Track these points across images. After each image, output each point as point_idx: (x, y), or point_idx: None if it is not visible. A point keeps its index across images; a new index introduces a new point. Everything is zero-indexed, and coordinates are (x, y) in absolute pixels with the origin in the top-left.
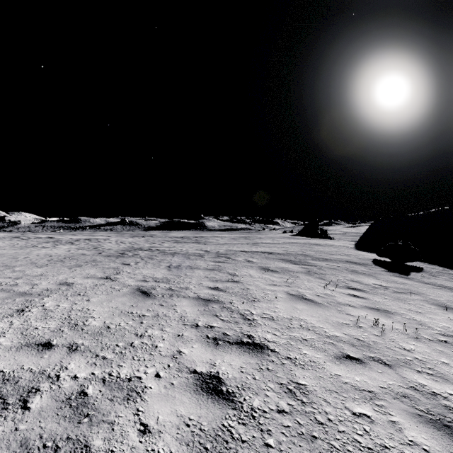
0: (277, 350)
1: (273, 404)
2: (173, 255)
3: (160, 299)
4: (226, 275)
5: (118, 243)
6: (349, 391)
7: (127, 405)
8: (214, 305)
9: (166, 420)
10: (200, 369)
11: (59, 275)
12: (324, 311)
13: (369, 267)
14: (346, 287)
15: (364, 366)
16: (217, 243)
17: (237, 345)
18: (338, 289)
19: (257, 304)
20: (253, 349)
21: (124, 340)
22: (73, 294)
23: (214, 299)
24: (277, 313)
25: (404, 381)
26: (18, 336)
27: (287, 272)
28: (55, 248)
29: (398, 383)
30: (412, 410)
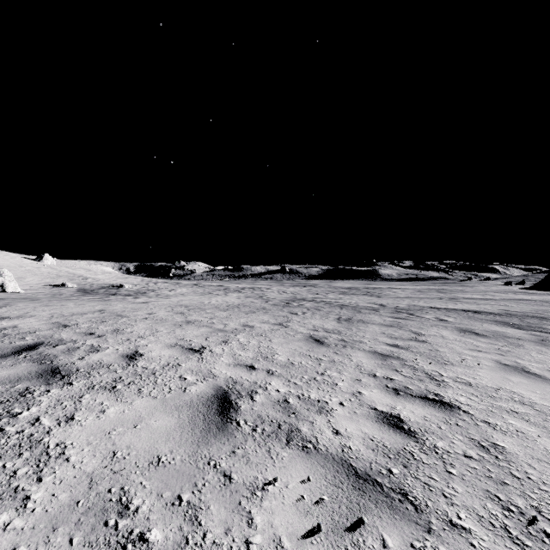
0: (471, 412)
1: (459, 450)
2: (341, 307)
3: (334, 348)
4: (408, 333)
5: (280, 293)
6: None
7: (320, 415)
8: (393, 361)
9: (353, 432)
10: (381, 408)
11: (240, 319)
12: None
13: None
14: None
15: None
16: (396, 297)
17: (421, 398)
18: None
19: (449, 367)
20: (440, 405)
21: (308, 374)
22: (256, 334)
23: (393, 355)
24: (478, 380)
25: None
26: (231, 358)
27: (501, 338)
28: (227, 296)
29: None
30: None
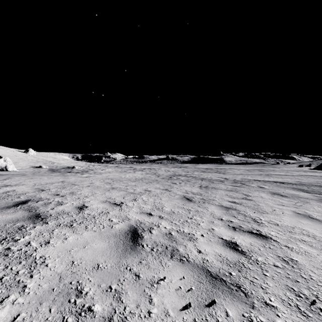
0: (278, 241)
1: (271, 262)
2: (202, 180)
3: (197, 203)
4: (241, 195)
5: (166, 171)
6: None
7: (190, 242)
8: (232, 211)
9: (209, 251)
10: (225, 238)
11: (143, 186)
12: None
13: None
14: None
15: None
16: (234, 173)
17: (248, 233)
18: None
19: (265, 215)
20: (260, 237)
21: (183, 218)
22: (152, 195)
23: (232, 207)
24: (282, 222)
25: None
26: (138, 209)
27: (296, 198)
28: (135, 173)
29: None
30: None
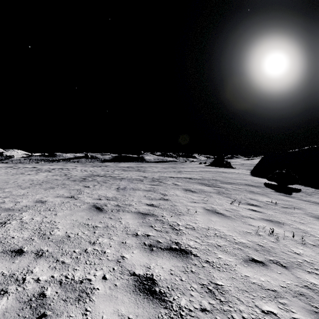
0: (198, 255)
1: (197, 303)
2: (121, 180)
3: (109, 213)
4: (159, 195)
5: (82, 171)
6: (257, 291)
7: (77, 305)
8: (150, 218)
9: None
10: (138, 272)
11: (36, 195)
12: (232, 222)
13: (262, 189)
14: (247, 204)
15: (266, 268)
16: (153, 171)
17: (167, 250)
18: (241, 205)
19: (182, 217)
20: (180, 254)
21: (80, 247)
22: (45, 209)
23: (150, 213)
24: (197, 224)
25: (299, 280)
26: None
27: (203, 193)
28: (37, 175)
29: (295, 282)
30: (309, 307)
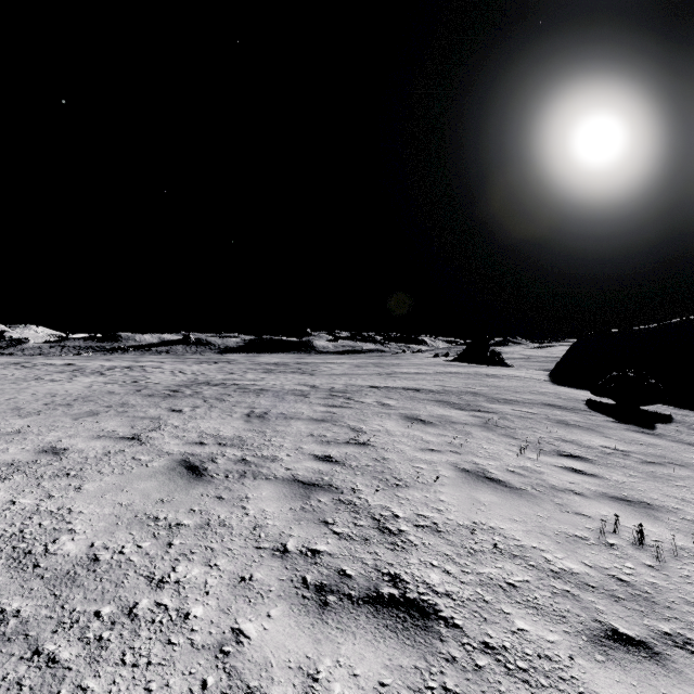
0: (458, 622)
1: None
2: (259, 393)
3: (219, 484)
4: (345, 431)
5: (174, 374)
6: None
7: None
8: (321, 496)
9: None
10: None
11: (49, 433)
12: (531, 506)
13: (584, 415)
14: (556, 453)
15: (662, 666)
16: (331, 374)
17: (369, 605)
18: (544, 458)
19: (403, 494)
20: (405, 618)
21: (119, 596)
22: (55, 473)
23: (322, 481)
24: (445, 513)
25: None
26: None
27: (449, 425)
28: (70, 382)
29: None
30: None
